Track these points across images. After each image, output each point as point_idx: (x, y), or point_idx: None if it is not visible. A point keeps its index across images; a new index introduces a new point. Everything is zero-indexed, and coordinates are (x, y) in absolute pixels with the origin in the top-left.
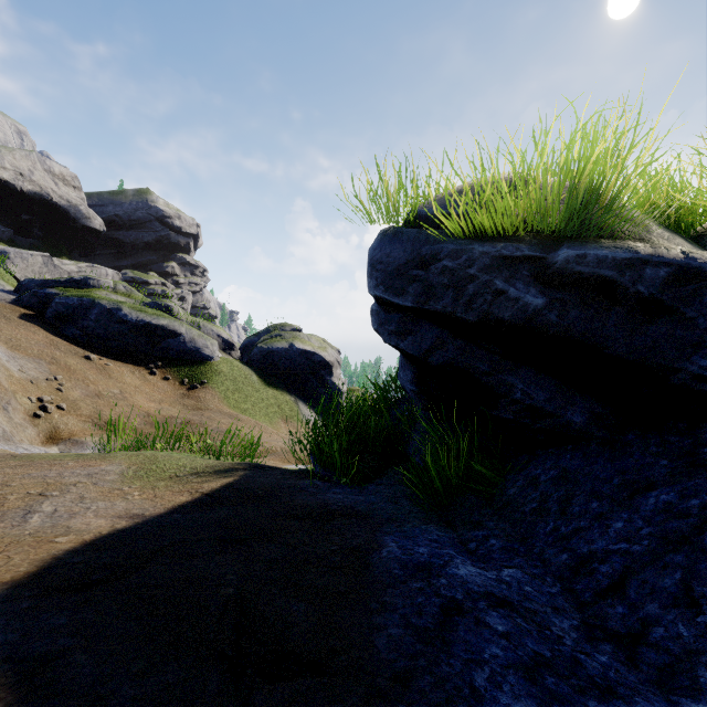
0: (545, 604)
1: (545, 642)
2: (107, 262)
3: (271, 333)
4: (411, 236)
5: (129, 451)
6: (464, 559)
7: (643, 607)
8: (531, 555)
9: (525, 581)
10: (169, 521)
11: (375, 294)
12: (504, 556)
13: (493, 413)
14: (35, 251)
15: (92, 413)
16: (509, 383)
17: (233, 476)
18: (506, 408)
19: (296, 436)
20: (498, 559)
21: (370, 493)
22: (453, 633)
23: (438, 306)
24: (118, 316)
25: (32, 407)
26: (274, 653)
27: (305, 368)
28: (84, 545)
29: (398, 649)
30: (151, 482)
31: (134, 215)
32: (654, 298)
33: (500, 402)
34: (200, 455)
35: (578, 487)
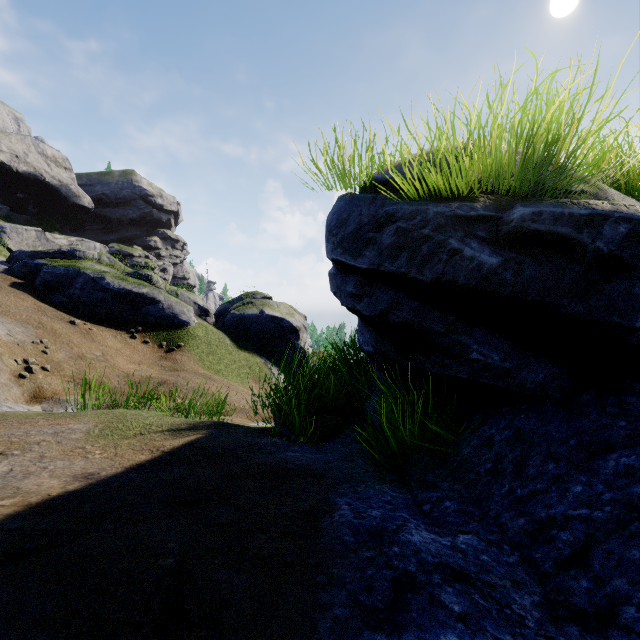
0: (503, 576)
1: (505, 623)
2: (96, 236)
3: (243, 300)
4: (367, 201)
5: (108, 409)
6: (418, 523)
7: (610, 581)
8: (487, 518)
9: (481, 549)
10: (123, 482)
11: (332, 258)
12: (459, 519)
13: (447, 373)
14: (30, 226)
15: (74, 374)
16: (463, 344)
17: (196, 434)
18: (460, 368)
19: (258, 396)
20: (453, 523)
21: (327, 451)
22: (405, 614)
23: (392, 267)
24: (102, 284)
25: (18, 368)
26: (204, 639)
27: (274, 332)
28: (28, 508)
29: (343, 634)
30: (115, 440)
31: (120, 194)
32: (613, 255)
33: (455, 362)
34: (169, 414)
35: (533, 448)
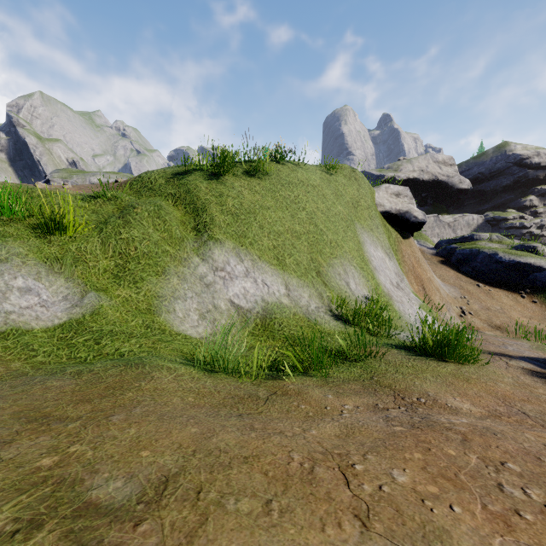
0: None
1: None
2: (472, 209)
3: None
4: None
5: None
6: None
7: None
8: None
9: None
10: None
11: None
12: None
13: None
14: (428, 213)
15: (486, 319)
16: None
17: None
18: None
19: None
20: None
21: None
22: None
23: None
24: (495, 259)
25: (458, 311)
26: None
27: None
28: (532, 357)
29: None
30: (545, 352)
31: (493, 168)
32: None
33: None
34: None
35: None
